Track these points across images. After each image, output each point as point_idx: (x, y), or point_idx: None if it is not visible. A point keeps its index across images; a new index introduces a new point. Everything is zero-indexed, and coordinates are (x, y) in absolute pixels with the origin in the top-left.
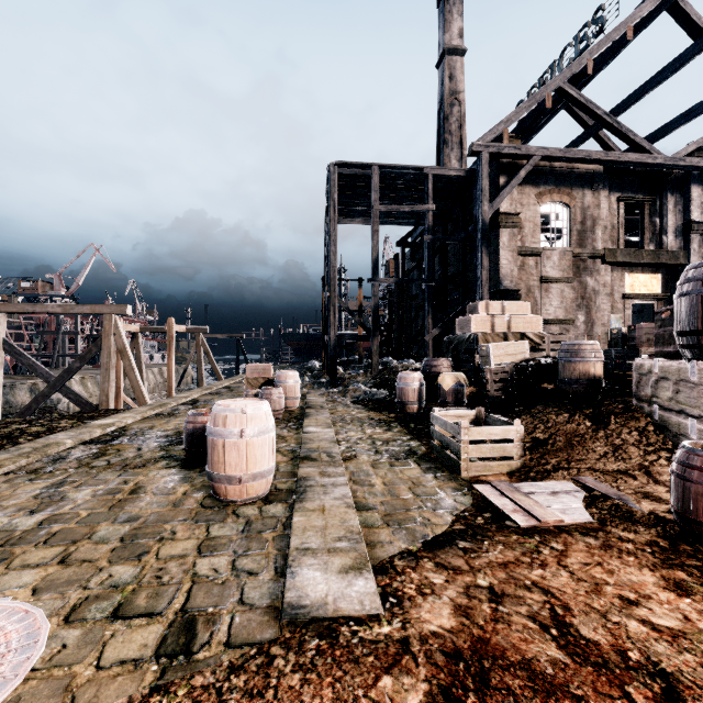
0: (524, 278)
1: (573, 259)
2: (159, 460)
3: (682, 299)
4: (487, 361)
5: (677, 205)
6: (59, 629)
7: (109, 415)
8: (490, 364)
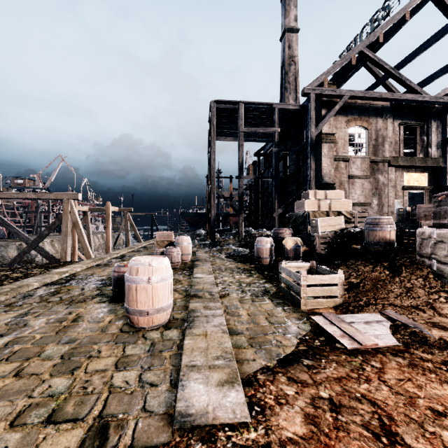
0: (338, 176)
1: (370, 163)
2: (95, 297)
3: None
4: (316, 230)
5: (438, 128)
6: (5, 433)
7: (65, 265)
8: (318, 231)
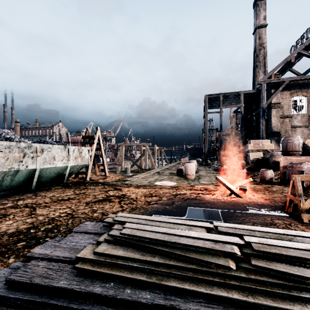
0: (283, 126)
1: (309, 117)
2: (171, 175)
3: (280, 144)
4: (249, 157)
5: None
6: (176, 183)
7: (151, 170)
8: (250, 158)
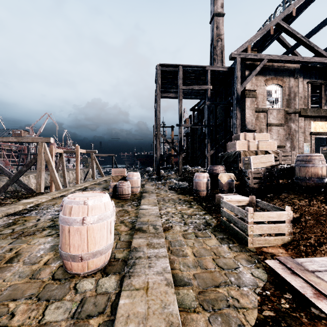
0: (258, 124)
1: (284, 114)
2: (45, 229)
3: None
4: (248, 167)
5: None
6: None
7: (36, 196)
8: (251, 168)
